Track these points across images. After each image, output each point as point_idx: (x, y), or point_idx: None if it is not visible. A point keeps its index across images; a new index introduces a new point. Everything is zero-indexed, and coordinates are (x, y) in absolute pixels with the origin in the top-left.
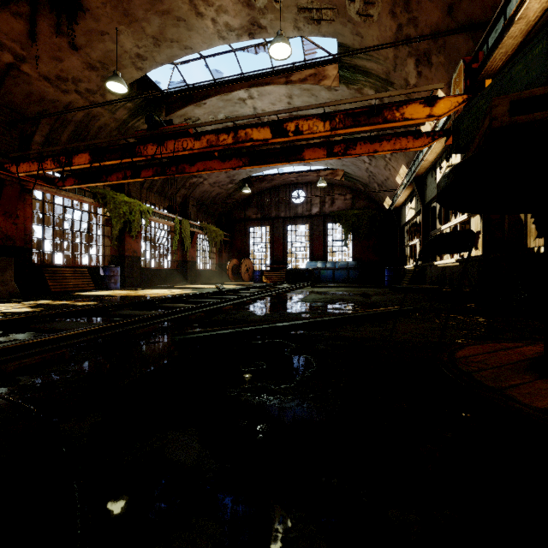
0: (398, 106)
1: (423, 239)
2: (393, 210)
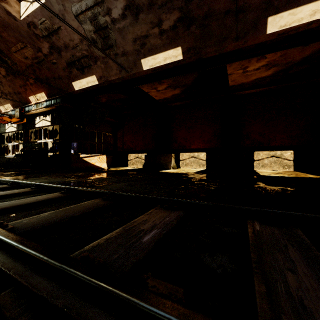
0: (1, 116)
1: None
2: None
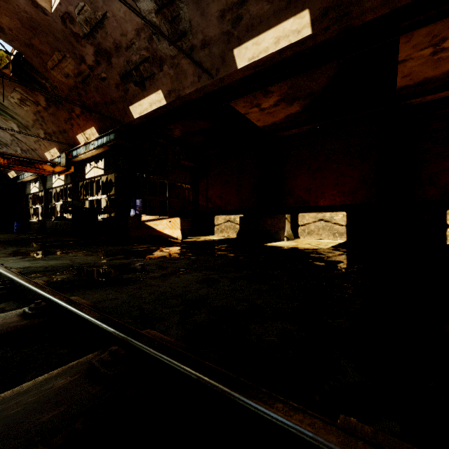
0: (41, 164)
1: (45, 207)
2: (20, 182)
